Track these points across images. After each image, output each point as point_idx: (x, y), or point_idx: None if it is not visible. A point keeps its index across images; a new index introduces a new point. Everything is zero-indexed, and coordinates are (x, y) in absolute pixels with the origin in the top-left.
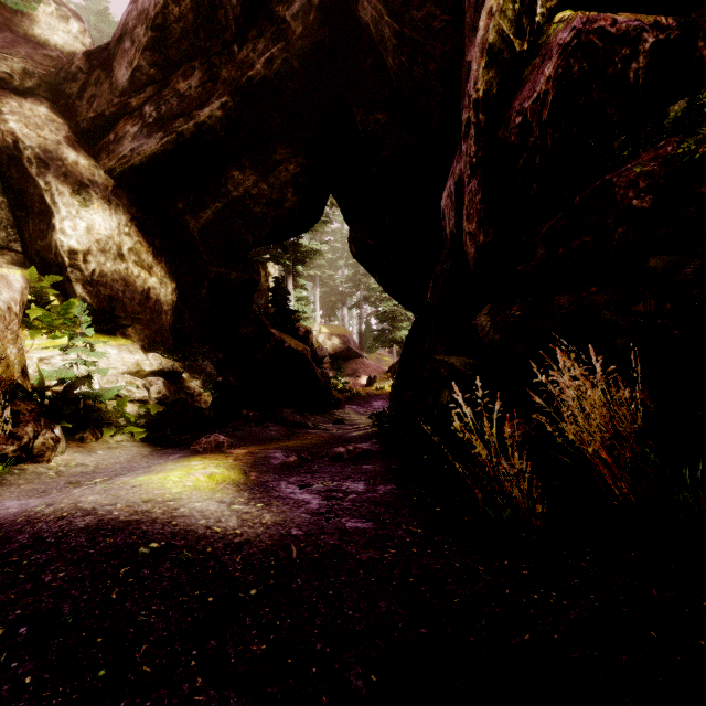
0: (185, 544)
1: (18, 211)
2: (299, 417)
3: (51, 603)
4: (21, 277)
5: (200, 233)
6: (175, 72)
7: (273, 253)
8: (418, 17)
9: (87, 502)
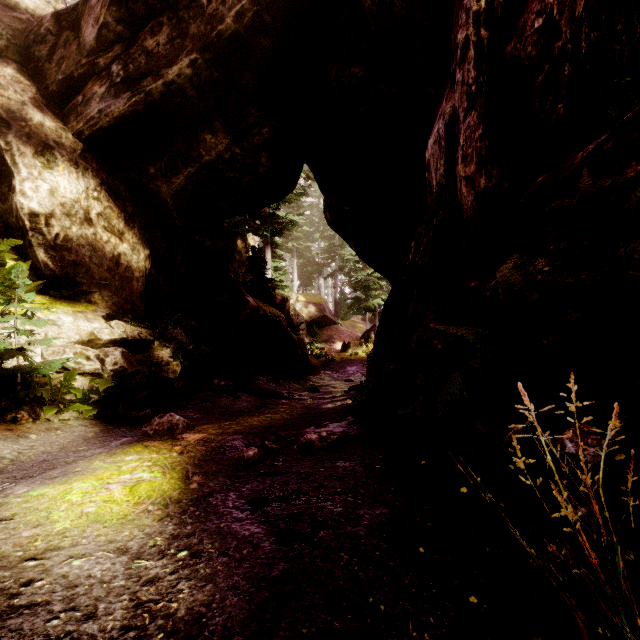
0: None
1: None
2: (274, 385)
3: None
4: None
5: (173, 199)
6: (143, 28)
7: (251, 224)
8: None
9: None
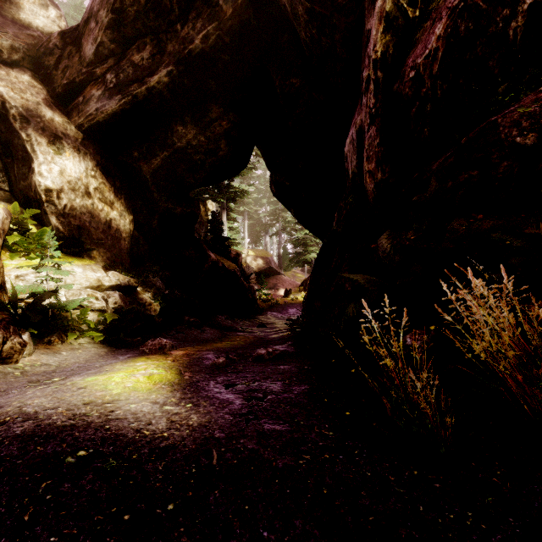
0: (113, 450)
1: (5, 158)
2: (230, 322)
3: None
4: (3, 209)
5: (151, 176)
6: (131, 46)
7: (210, 193)
8: None
9: (32, 405)
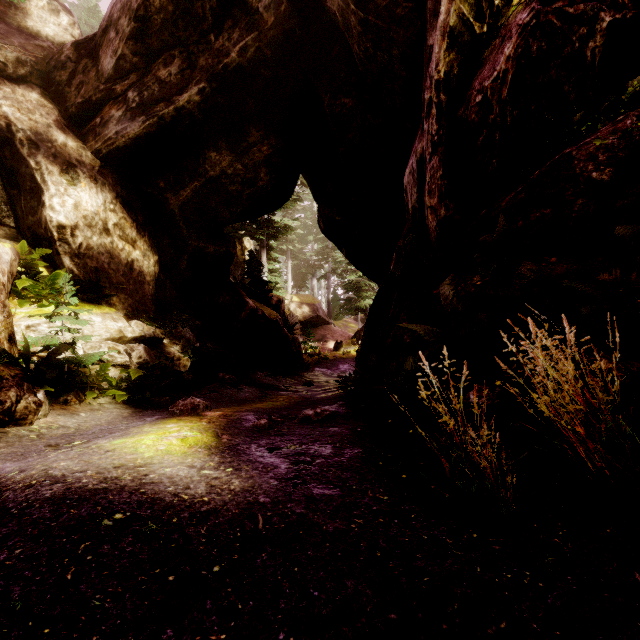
0: (151, 514)
1: (11, 189)
2: (271, 379)
3: (1, 586)
4: (10, 250)
5: (180, 209)
6: (157, 60)
7: (248, 228)
8: (382, 5)
9: (58, 468)
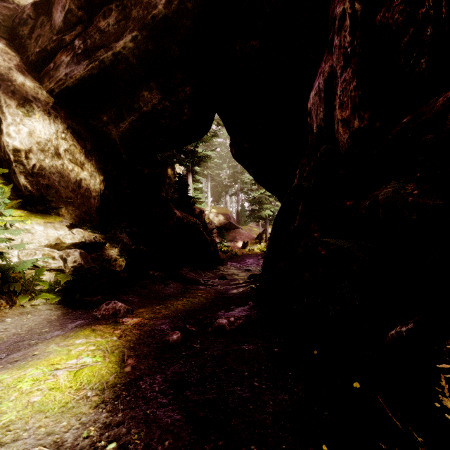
0: None
1: None
2: (194, 274)
3: None
4: None
5: (120, 139)
6: (97, 13)
7: (177, 157)
8: None
9: None
